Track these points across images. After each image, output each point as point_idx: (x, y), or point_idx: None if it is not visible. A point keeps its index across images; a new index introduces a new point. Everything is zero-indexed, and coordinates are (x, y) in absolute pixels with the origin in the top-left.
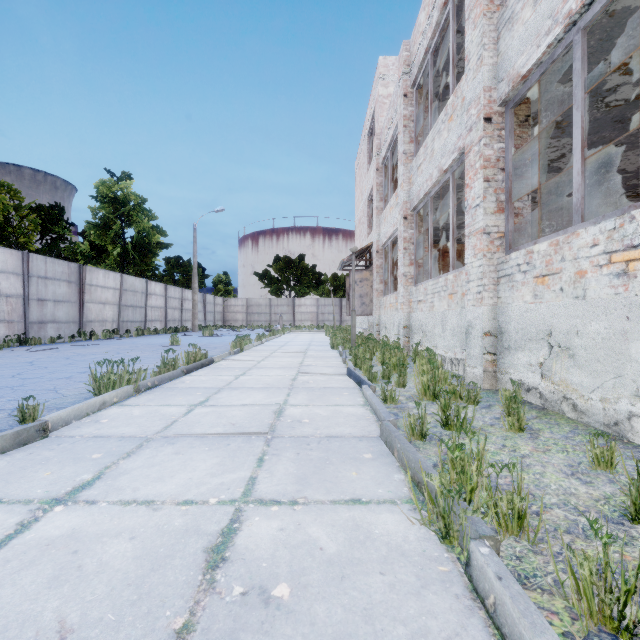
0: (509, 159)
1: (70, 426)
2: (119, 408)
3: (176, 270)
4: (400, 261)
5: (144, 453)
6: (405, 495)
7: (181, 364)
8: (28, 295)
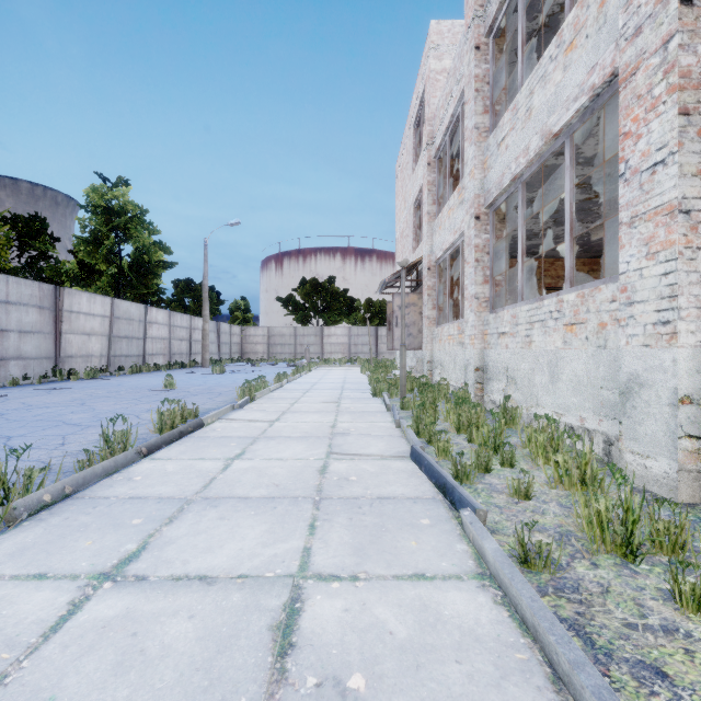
0: None
1: None
2: None
3: (186, 295)
4: (469, 278)
5: None
6: None
7: (151, 430)
8: None
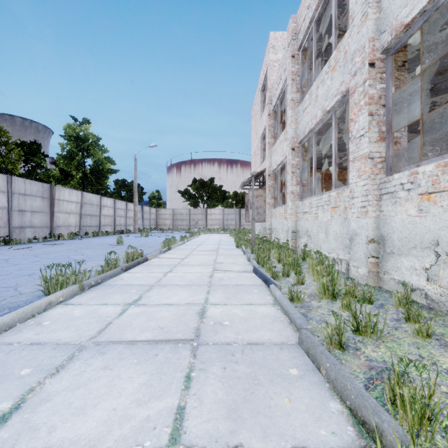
0: (390, 97)
1: (13, 330)
2: (63, 307)
3: (122, 189)
4: (289, 182)
5: (73, 368)
6: (353, 441)
7: (122, 262)
8: (11, 207)
